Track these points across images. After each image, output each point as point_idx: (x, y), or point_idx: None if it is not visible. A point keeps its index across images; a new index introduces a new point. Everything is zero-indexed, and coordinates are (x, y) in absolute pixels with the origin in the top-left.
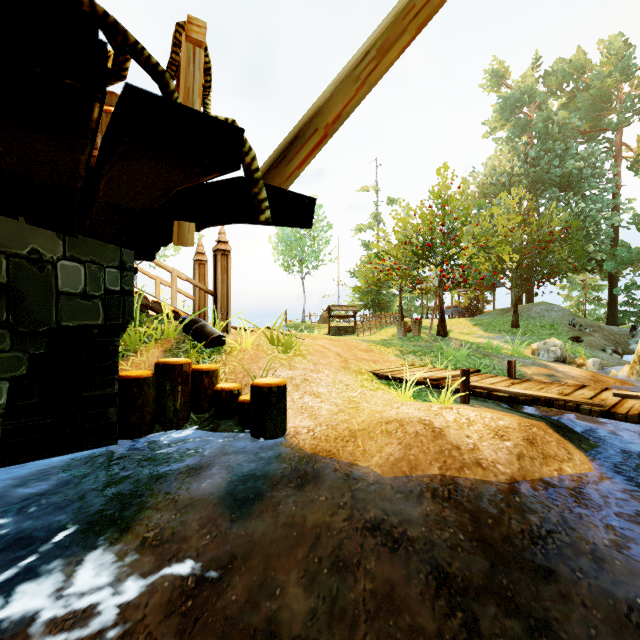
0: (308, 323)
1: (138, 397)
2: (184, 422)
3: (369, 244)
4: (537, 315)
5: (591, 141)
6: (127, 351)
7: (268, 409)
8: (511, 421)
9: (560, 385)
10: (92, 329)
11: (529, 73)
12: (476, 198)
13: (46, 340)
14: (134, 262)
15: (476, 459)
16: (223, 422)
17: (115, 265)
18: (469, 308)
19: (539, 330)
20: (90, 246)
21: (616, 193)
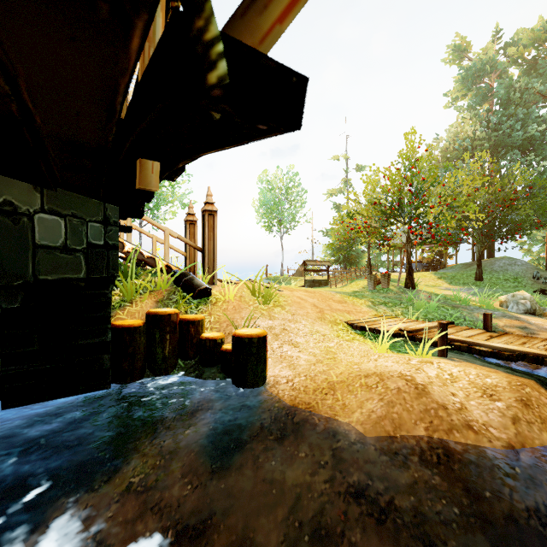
0: (286, 276)
1: (130, 345)
2: (172, 368)
3: (340, 206)
4: (500, 269)
5: None
6: (124, 301)
7: (249, 359)
8: (499, 379)
9: (543, 340)
10: (79, 282)
11: (490, 46)
12: (439, 162)
13: (21, 294)
14: (140, 225)
15: (466, 421)
16: (207, 369)
17: (98, 220)
18: (433, 262)
19: (503, 283)
20: (71, 200)
21: None
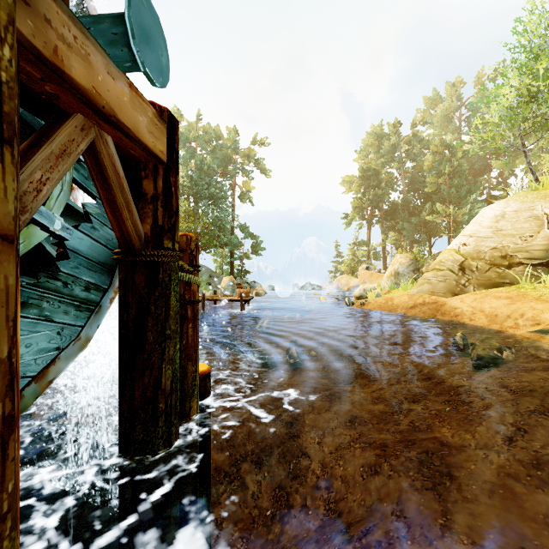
0: None
1: None
2: None
3: None
4: None
5: (224, 177)
6: None
7: None
8: None
9: None
10: None
11: (196, 121)
12: None
13: None
14: None
15: None
16: None
17: None
18: None
19: None
20: None
21: (233, 209)
